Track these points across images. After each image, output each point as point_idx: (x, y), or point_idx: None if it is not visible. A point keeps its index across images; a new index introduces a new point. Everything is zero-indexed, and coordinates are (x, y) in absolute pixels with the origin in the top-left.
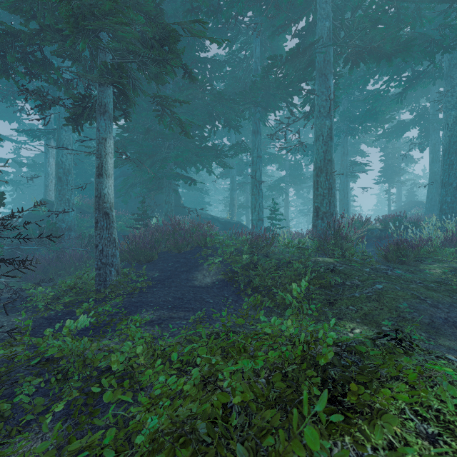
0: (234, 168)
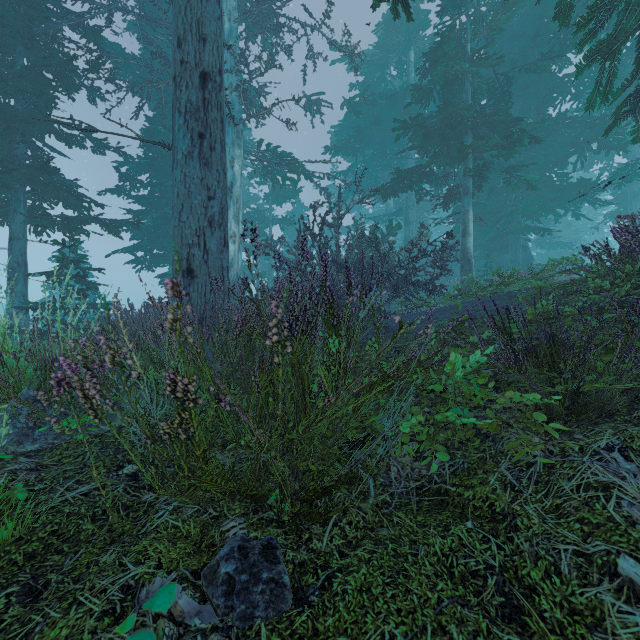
0: (616, 203)
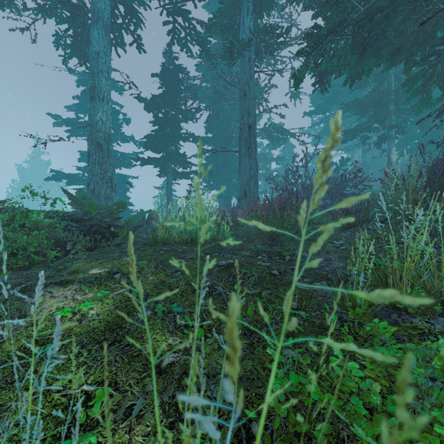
0: None
